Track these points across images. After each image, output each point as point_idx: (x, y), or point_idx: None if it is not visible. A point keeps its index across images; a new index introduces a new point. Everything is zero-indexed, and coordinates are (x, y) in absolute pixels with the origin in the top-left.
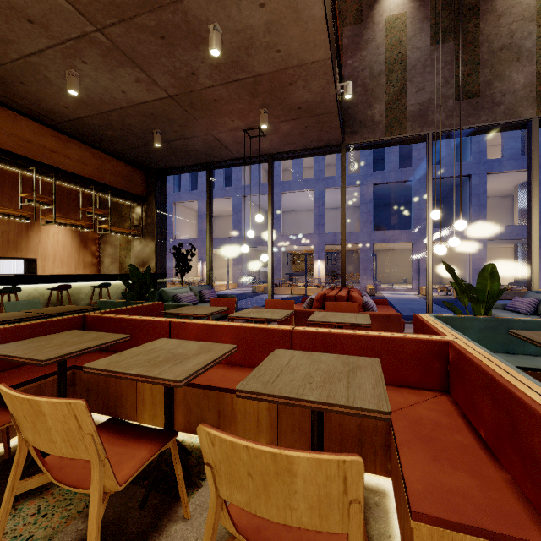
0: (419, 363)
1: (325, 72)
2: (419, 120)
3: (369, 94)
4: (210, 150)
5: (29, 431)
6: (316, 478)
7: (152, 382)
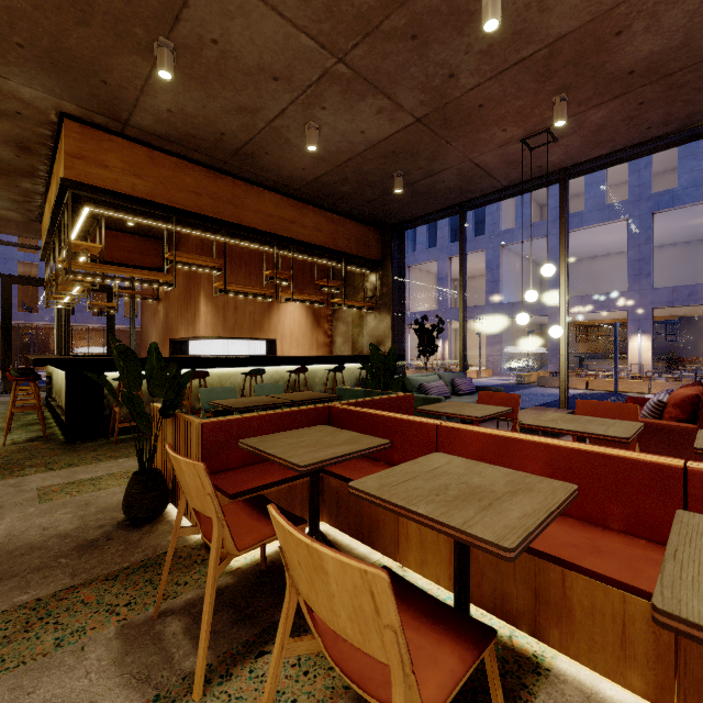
0: None
1: None
2: None
3: None
4: (464, 184)
5: (302, 581)
6: None
7: (455, 537)
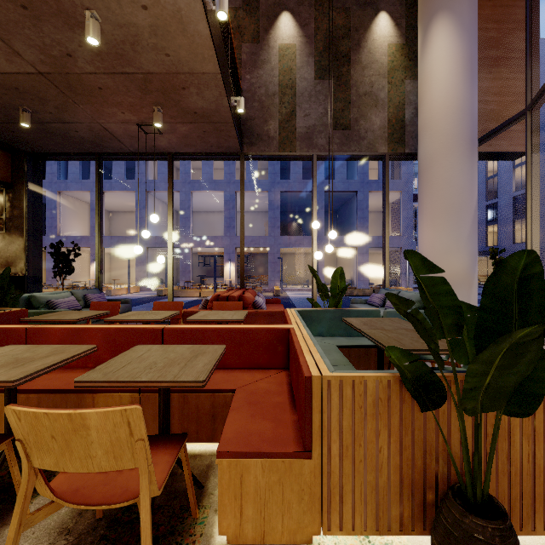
0: (269, 347)
1: (217, 84)
2: (306, 141)
3: (265, 110)
4: (98, 140)
5: None
6: (106, 427)
7: None
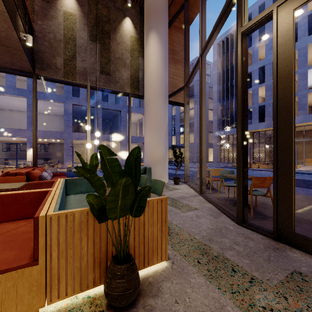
0: (33, 204)
1: (5, 19)
2: (83, 76)
3: (54, 49)
4: None
5: None
6: None
7: None
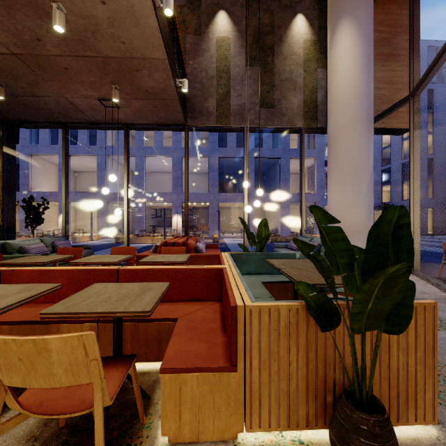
0: (206, 284)
1: (165, 68)
2: (239, 116)
3: (205, 90)
4: (64, 111)
5: None
6: (66, 350)
7: None
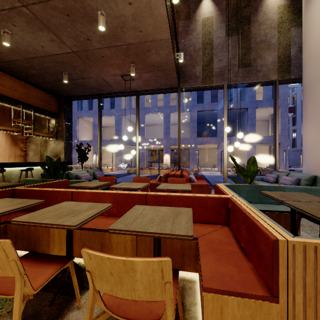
0: (214, 210)
1: (168, 46)
2: (220, 77)
3: (193, 60)
4: (100, 87)
5: None
6: (147, 272)
7: (57, 227)
